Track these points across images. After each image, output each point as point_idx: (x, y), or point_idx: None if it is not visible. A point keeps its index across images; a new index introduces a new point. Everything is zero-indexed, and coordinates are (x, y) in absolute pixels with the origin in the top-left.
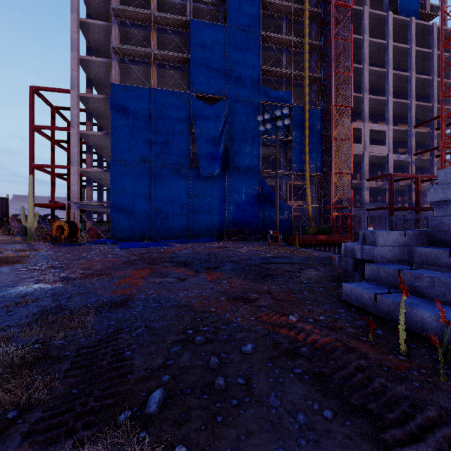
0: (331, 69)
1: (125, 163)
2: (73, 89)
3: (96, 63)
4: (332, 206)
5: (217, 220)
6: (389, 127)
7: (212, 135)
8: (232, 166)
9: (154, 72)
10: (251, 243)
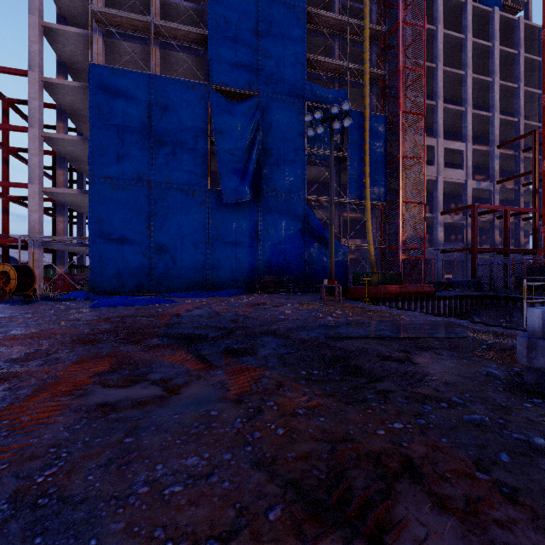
0: (399, 63)
1: (111, 180)
2: (32, 70)
3: (70, 36)
4: (400, 247)
5: (246, 264)
6: (468, 145)
7: (239, 145)
8: (267, 190)
9: (156, 53)
10: (295, 297)
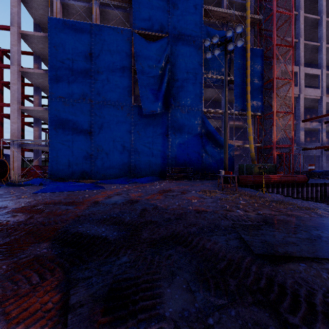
0: (273, 8)
1: (64, 99)
2: (13, 25)
3: (39, 2)
4: (274, 145)
5: (159, 158)
6: (322, 71)
7: (154, 72)
8: (175, 105)
9: (97, 11)
10: (196, 184)
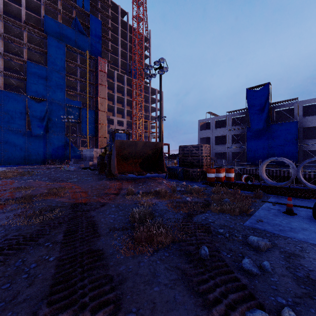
0: (98, 96)
1: None
2: None
3: None
4: None
5: (42, 155)
6: (125, 119)
7: (39, 117)
8: (51, 131)
9: (2, 79)
10: (58, 165)
